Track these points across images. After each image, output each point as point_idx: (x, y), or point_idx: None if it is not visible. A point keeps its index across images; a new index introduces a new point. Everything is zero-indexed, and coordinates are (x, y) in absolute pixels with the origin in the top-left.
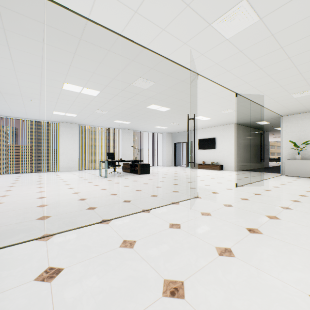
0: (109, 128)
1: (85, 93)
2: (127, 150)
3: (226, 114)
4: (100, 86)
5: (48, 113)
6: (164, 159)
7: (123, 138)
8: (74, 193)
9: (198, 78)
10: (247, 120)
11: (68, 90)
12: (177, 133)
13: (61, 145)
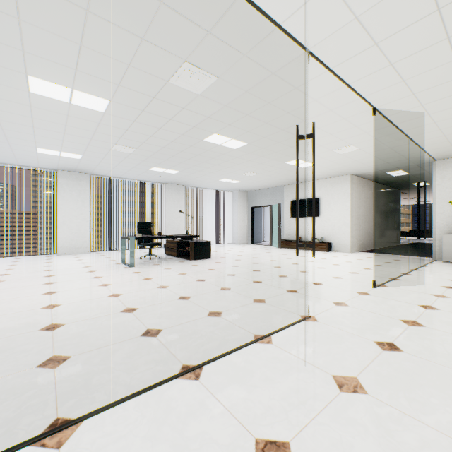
0: (145, 182)
1: (81, 105)
2: (174, 219)
3: (343, 155)
4: (105, 86)
5: (29, 152)
6: (235, 233)
7: (168, 198)
8: (48, 306)
9: (308, 66)
10: (374, 168)
11: (43, 97)
12: (256, 192)
13: (60, 209)
